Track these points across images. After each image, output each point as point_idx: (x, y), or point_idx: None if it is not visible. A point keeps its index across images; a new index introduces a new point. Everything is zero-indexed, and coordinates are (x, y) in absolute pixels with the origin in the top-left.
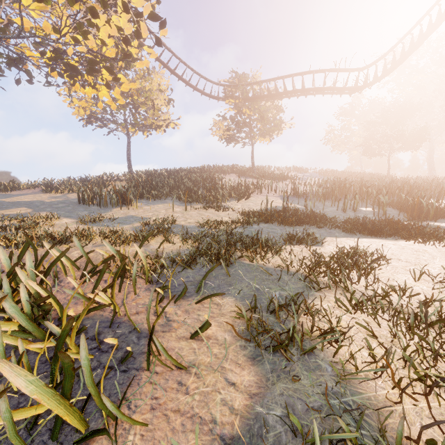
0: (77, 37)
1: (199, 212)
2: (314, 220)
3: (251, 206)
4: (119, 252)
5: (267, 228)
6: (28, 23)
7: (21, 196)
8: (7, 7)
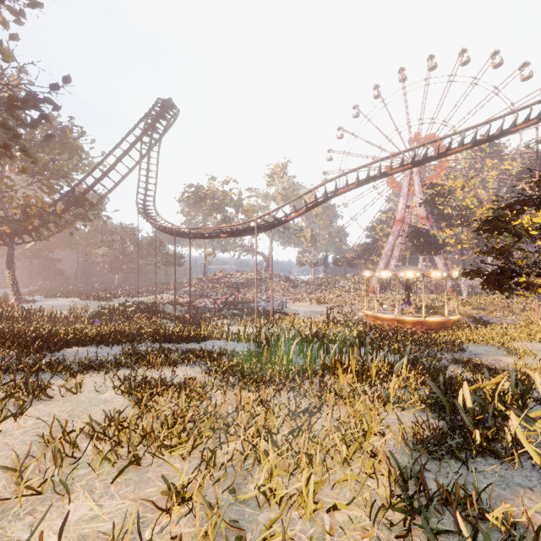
0: None
1: None
2: None
3: None
4: None
5: None
6: None
7: None
8: None
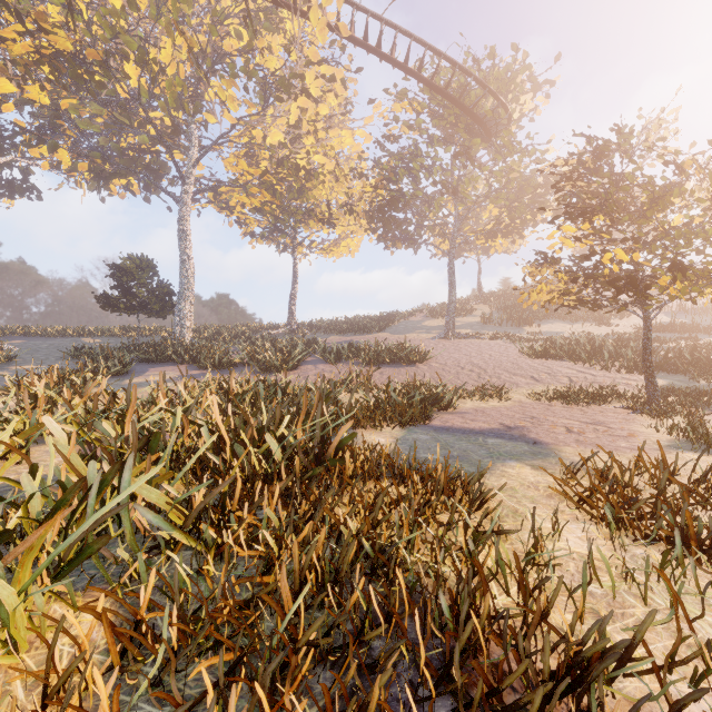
0: (517, 227)
1: (595, 328)
2: (698, 330)
3: (636, 323)
4: (618, 336)
5: (660, 335)
6: (491, 226)
7: (426, 322)
8: (444, 201)
